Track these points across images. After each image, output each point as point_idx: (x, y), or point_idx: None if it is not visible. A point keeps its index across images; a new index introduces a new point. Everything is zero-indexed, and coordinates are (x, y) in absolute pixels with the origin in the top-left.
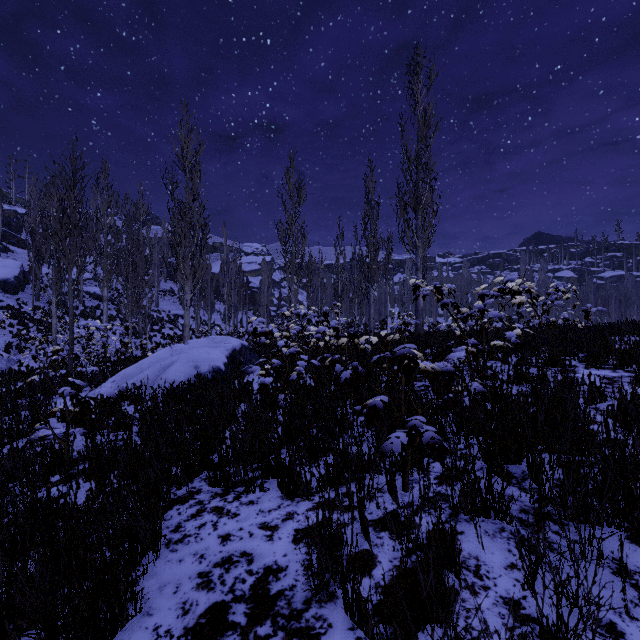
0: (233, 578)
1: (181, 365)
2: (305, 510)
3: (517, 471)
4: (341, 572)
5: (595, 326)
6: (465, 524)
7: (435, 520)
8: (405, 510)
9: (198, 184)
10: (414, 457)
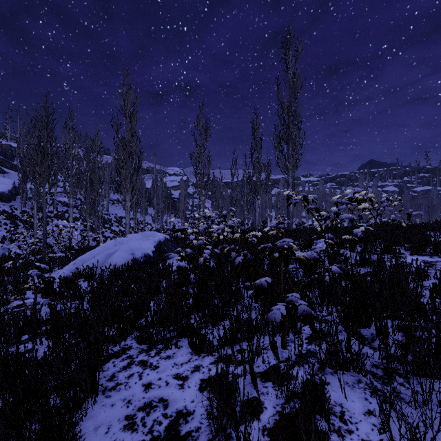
0: (152, 420)
1: (122, 252)
2: (208, 364)
3: (367, 333)
4: (236, 421)
5: (414, 225)
6: (330, 376)
7: (307, 373)
8: (284, 364)
9: (135, 125)
10: (290, 323)
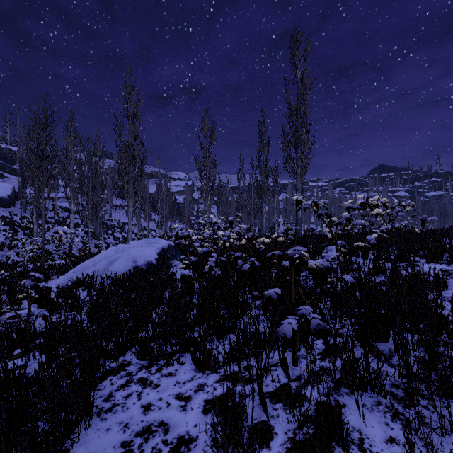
0: (151, 448)
1: (123, 260)
2: (213, 382)
3: (385, 349)
4: (243, 452)
5: (428, 231)
6: (346, 397)
7: (321, 393)
8: (295, 383)
9: (138, 128)
10: (301, 337)
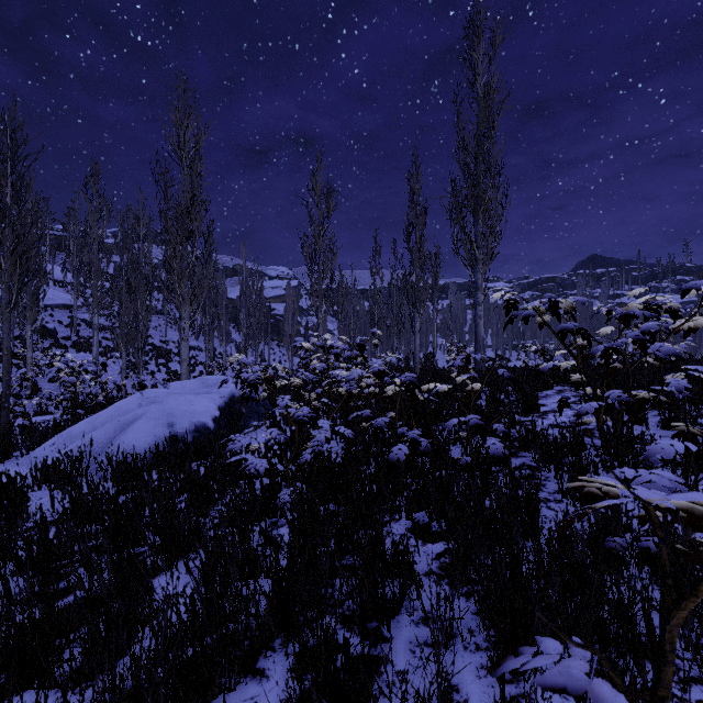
0: None
1: (147, 422)
2: None
3: None
4: None
5: None
6: None
7: None
8: None
9: (198, 181)
10: None
